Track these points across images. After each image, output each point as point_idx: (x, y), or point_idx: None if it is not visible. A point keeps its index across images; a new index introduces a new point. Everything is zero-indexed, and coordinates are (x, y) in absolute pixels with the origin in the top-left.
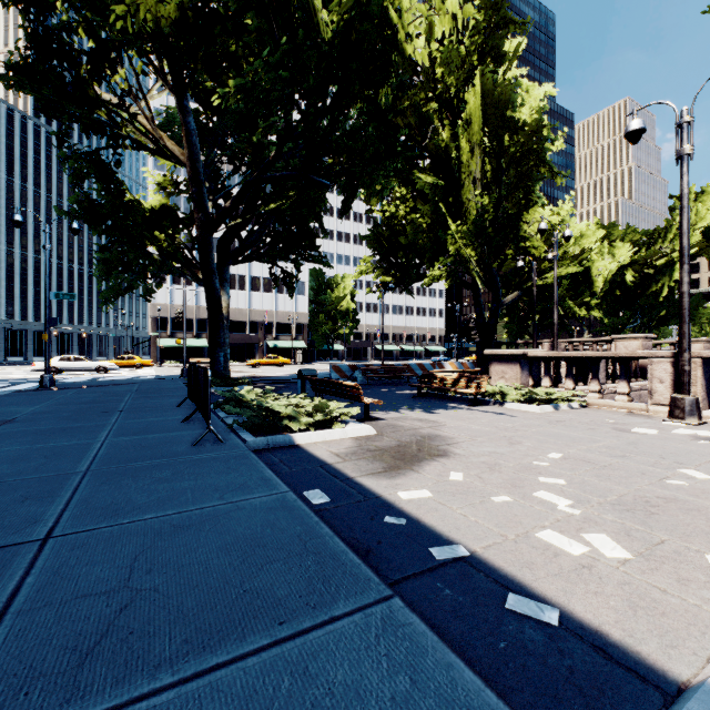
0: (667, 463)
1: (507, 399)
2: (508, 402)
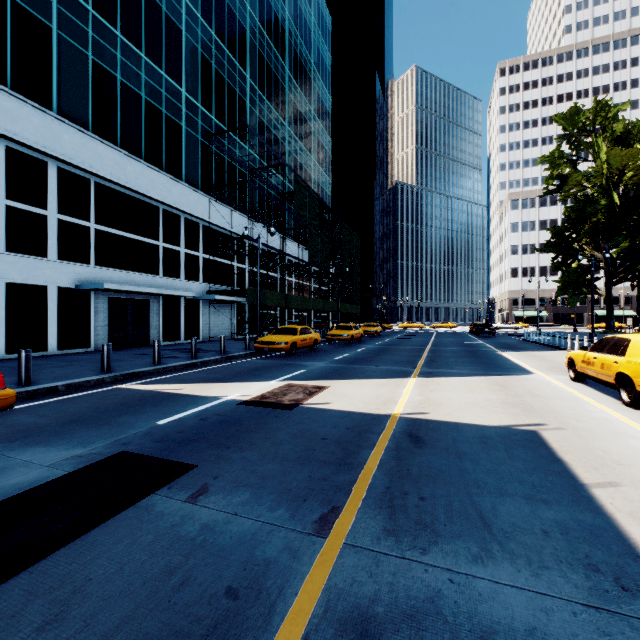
0: None
1: None
2: None
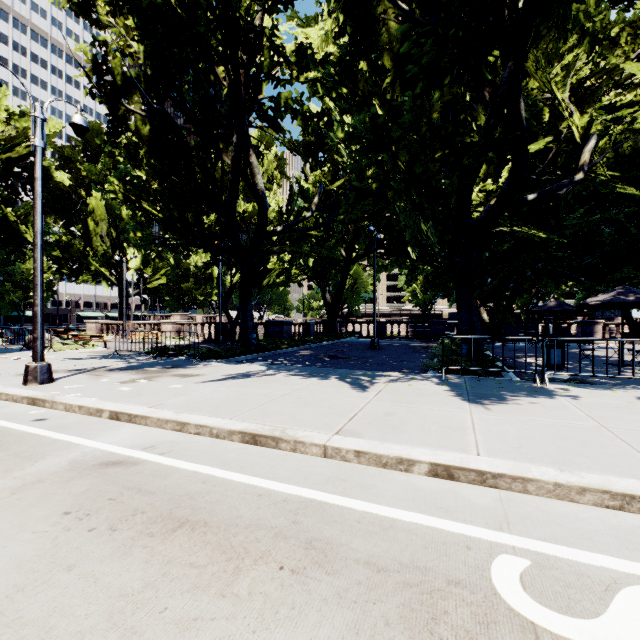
0: None
1: None
2: None
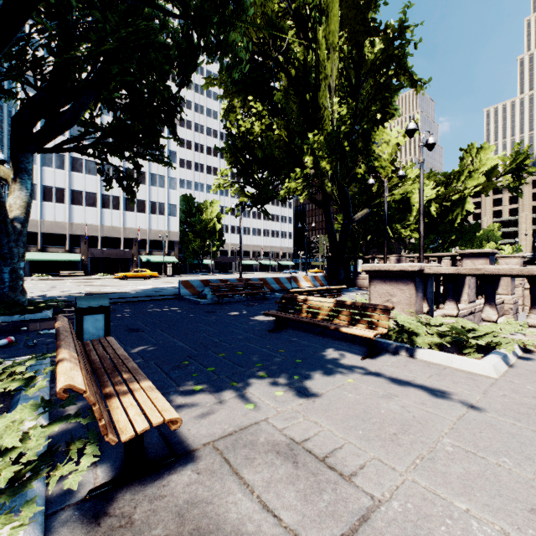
0: None
1: (421, 345)
2: (421, 347)
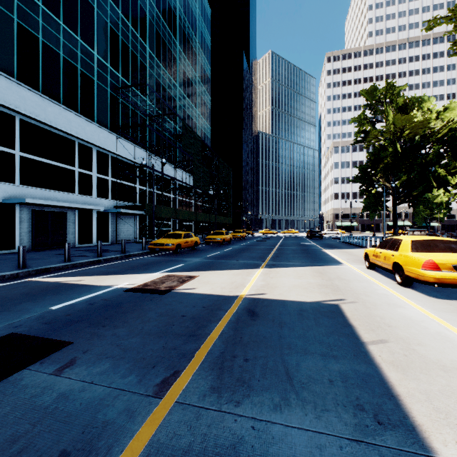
0: None
1: None
2: None
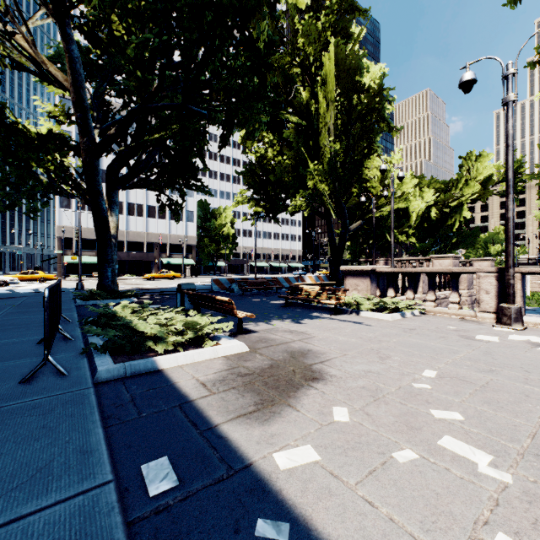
0: (536, 378)
1: (362, 309)
2: (363, 310)
